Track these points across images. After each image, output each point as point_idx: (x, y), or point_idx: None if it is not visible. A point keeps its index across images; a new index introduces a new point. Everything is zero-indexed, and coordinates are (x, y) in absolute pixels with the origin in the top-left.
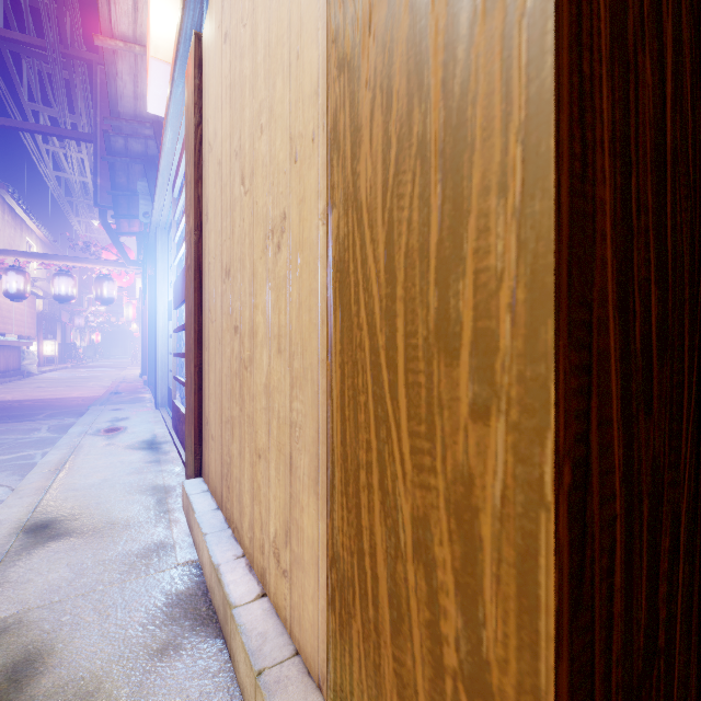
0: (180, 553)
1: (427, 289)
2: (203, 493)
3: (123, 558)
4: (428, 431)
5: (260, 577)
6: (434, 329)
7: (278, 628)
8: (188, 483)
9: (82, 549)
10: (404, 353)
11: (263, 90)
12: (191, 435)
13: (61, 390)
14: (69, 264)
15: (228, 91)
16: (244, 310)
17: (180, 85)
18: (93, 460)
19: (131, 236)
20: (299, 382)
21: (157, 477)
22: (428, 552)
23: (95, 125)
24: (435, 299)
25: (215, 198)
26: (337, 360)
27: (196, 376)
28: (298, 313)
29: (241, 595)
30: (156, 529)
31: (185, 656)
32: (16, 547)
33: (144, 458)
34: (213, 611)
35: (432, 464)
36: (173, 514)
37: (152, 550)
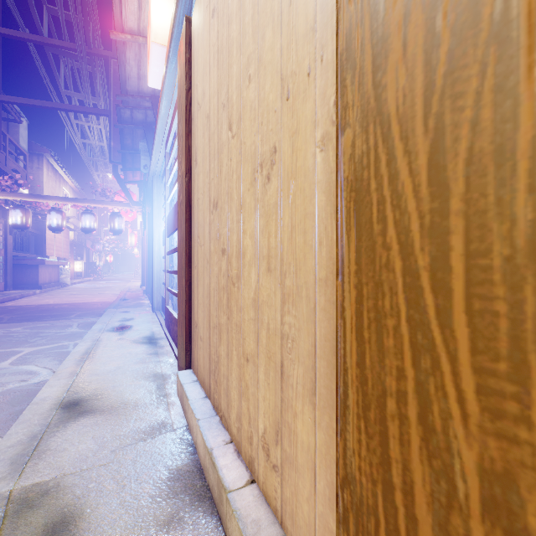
0: (177, 432)
1: (512, 198)
2: (193, 383)
3: (134, 434)
4: (514, 370)
5: (248, 464)
6: (526, 246)
7: (269, 516)
8: (181, 374)
9: (103, 424)
10: (465, 275)
11: (251, 44)
12: (182, 335)
13: (86, 297)
14: (92, 205)
15: (216, 56)
16: (232, 235)
17: (173, 62)
18: (109, 351)
19: (135, 183)
20: (292, 299)
21: (156, 366)
22: (514, 519)
23: (110, 103)
24: (529, 209)
25: (203, 146)
26: (352, 281)
27: (187, 289)
28: (290, 236)
29: (233, 480)
30: (157, 410)
31: (187, 530)
32: (56, 420)
33: (146, 350)
34: (207, 488)
35: (521, 413)
36: (170, 398)
37: (156, 428)
